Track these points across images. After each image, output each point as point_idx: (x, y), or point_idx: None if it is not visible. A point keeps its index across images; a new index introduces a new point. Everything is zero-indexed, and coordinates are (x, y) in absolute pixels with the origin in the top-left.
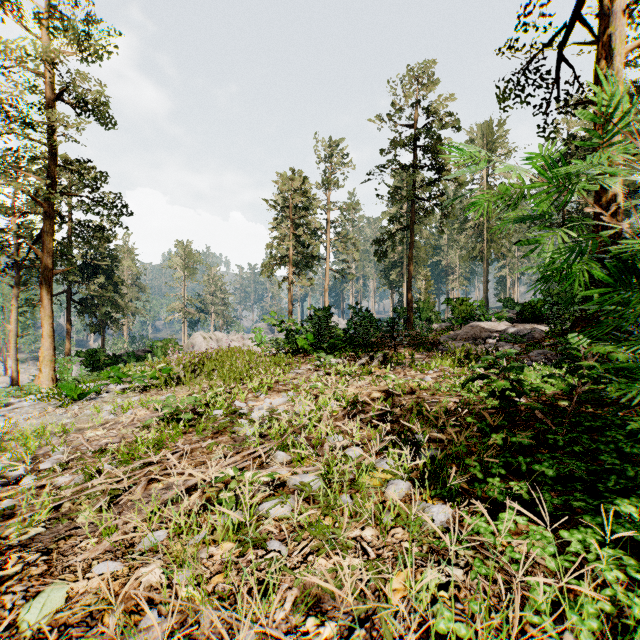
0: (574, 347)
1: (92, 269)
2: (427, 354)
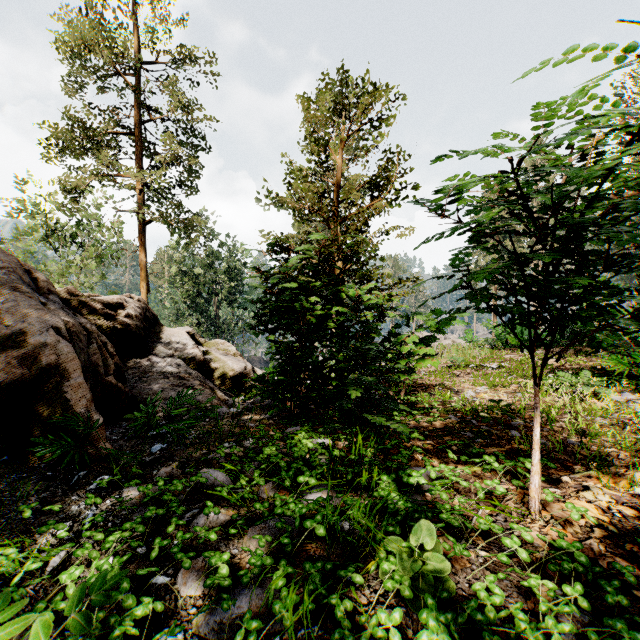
0: None
1: None
2: None
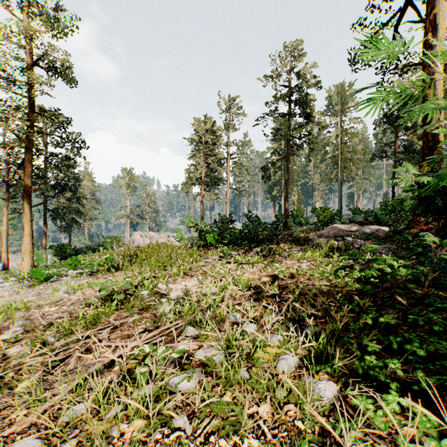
0: (424, 243)
1: (62, 187)
2: (301, 248)
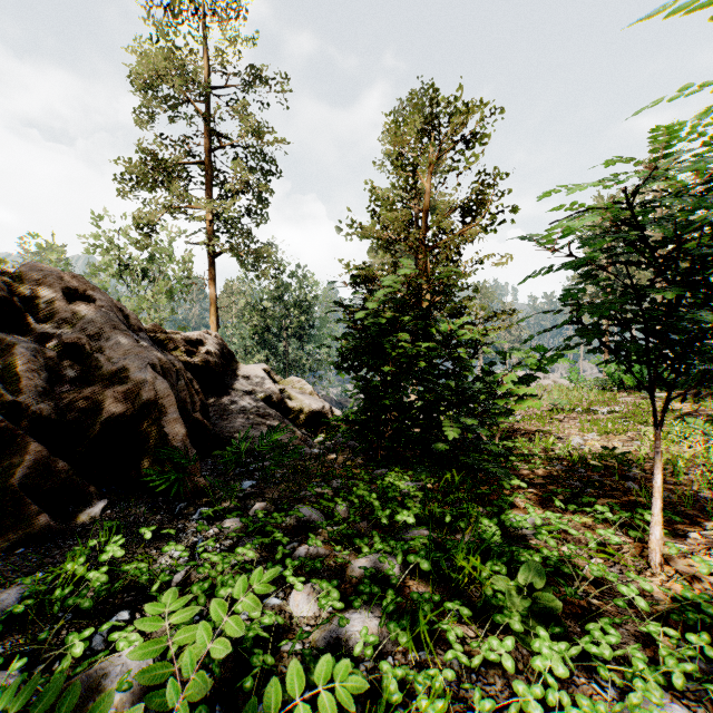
0: None
1: None
2: None
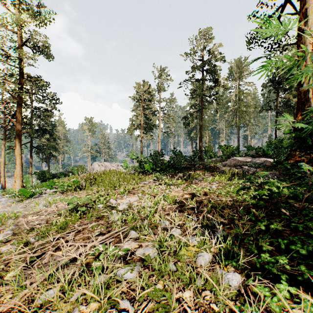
0: (301, 170)
1: (43, 131)
2: (211, 173)
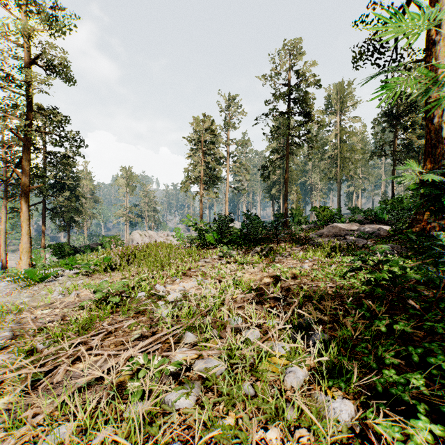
0: (438, 243)
1: (60, 186)
2: (301, 247)
